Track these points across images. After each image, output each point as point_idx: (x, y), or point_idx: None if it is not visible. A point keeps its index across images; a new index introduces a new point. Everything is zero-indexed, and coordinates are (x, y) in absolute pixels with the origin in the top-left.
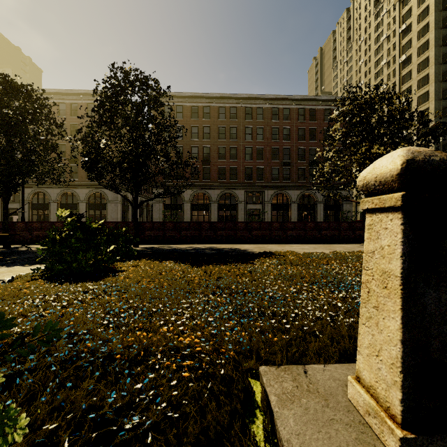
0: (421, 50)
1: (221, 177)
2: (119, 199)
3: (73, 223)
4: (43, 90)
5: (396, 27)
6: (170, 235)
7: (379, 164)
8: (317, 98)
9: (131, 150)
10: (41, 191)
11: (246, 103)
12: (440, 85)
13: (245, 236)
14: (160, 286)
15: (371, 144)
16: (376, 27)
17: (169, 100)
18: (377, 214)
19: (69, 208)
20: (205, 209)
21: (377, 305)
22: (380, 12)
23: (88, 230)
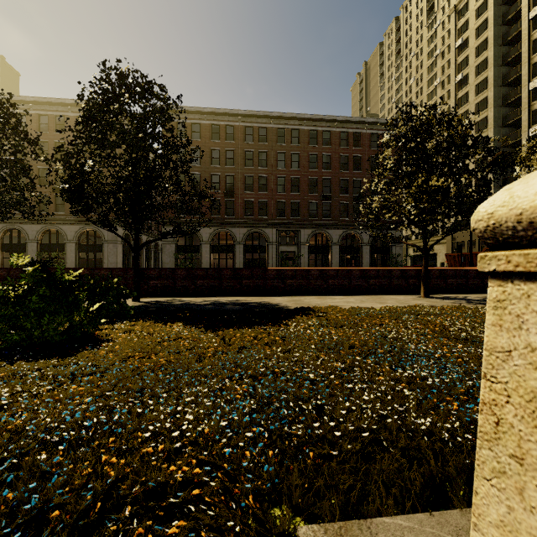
0: (479, 70)
1: (248, 213)
2: (118, 238)
3: (36, 274)
4: (10, 94)
5: (451, 42)
6: (181, 285)
7: (525, 189)
8: (362, 121)
9: (129, 176)
10: (15, 227)
11: (279, 123)
12: (500, 110)
13: (277, 286)
14: (158, 363)
15: (428, 175)
16: (429, 41)
17: (183, 117)
18: (517, 283)
19: (53, 250)
20: (228, 251)
21: (520, 455)
22: (433, 23)
23: (58, 284)
